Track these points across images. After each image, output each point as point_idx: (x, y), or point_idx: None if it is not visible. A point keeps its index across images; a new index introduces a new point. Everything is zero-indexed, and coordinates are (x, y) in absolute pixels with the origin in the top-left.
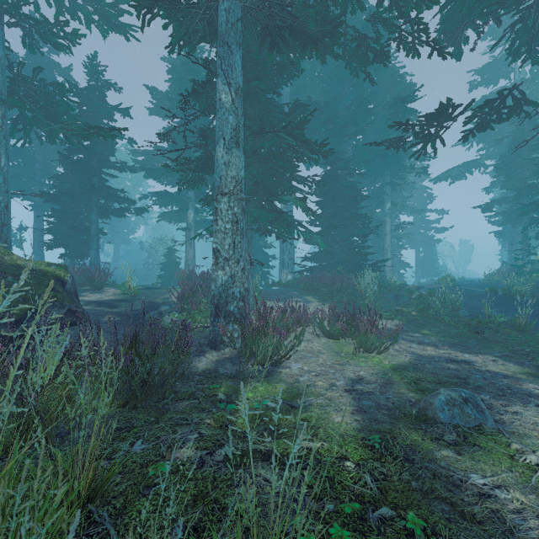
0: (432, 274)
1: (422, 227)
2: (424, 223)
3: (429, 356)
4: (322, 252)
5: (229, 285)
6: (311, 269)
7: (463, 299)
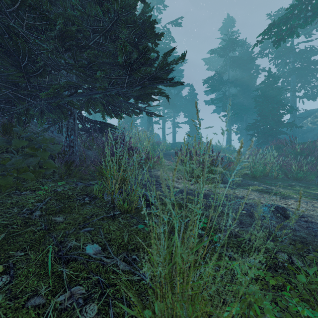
0: None
1: None
2: None
3: None
4: None
5: None
6: None
7: None
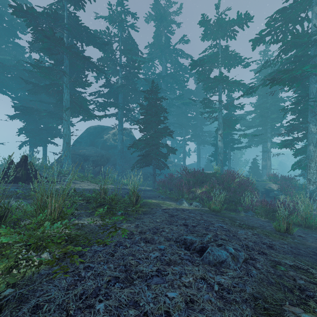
0: None
1: None
2: None
3: None
4: None
5: (315, 190)
6: None
7: None
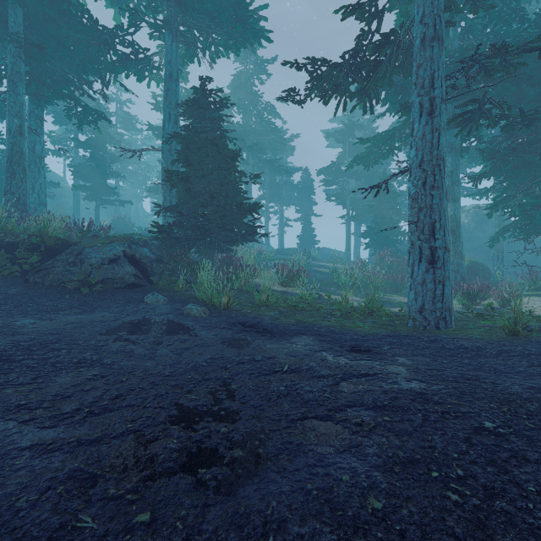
0: None
1: None
2: None
3: None
4: None
5: None
6: None
7: None
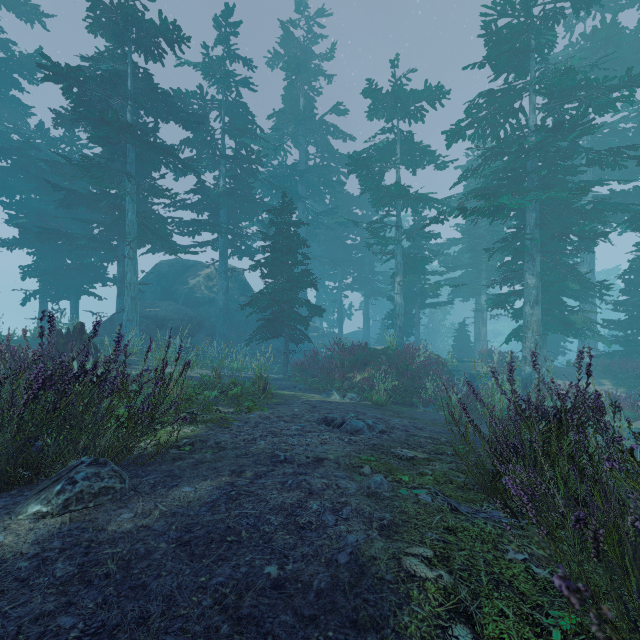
0: None
1: None
2: None
3: None
4: (629, 336)
5: (532, 374)
6: (610, 355)
7: None
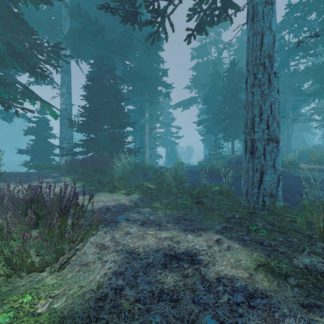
0: (174, 162)
1: (169, 135)
2: (170, 133)
3: (144, 255)
4: None
5: None
6: (75, 153)
7: (188, 174)
